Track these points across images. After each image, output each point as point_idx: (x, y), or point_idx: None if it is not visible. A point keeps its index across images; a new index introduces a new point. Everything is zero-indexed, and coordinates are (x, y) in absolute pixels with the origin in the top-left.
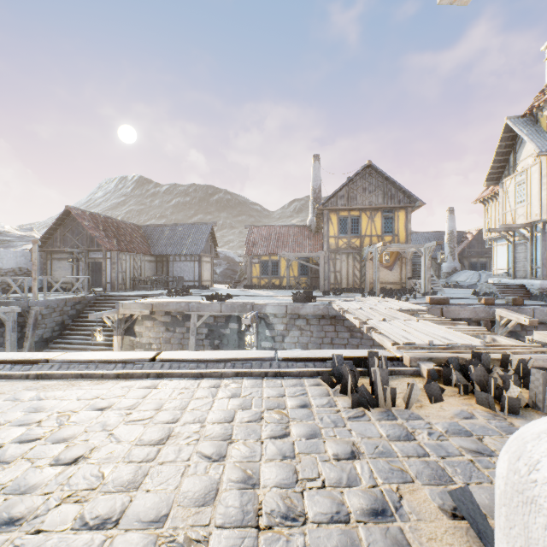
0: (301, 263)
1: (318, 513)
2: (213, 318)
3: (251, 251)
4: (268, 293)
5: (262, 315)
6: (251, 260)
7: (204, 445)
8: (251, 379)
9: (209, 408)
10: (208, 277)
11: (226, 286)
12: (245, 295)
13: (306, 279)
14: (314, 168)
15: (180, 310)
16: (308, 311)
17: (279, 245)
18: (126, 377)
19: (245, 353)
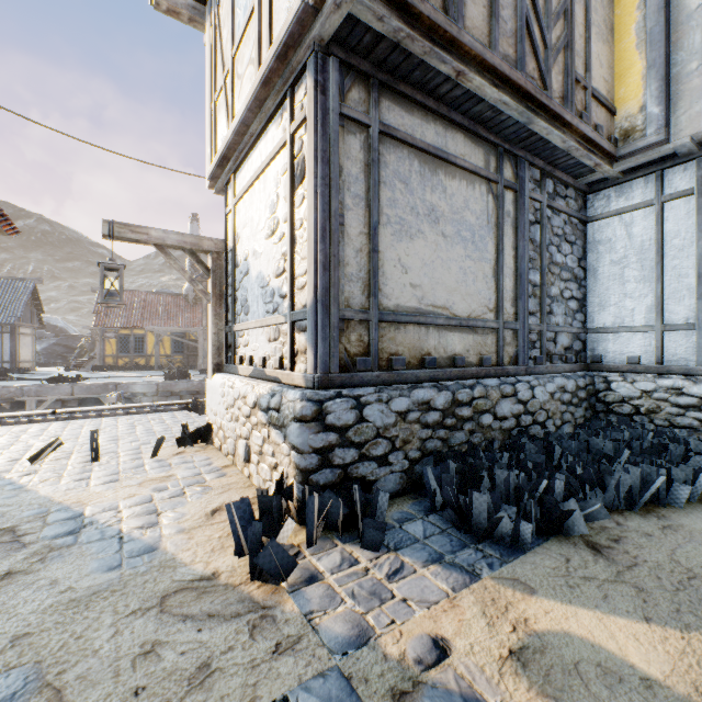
0: (175, 339)
1: (177, 429)
2: (60, 403)
3: (104, 322)
4: (132, 374)
5: (129, 395)
6: (104, 333)
7: (123, 428)
8: (139, 415)
9: (117, 423)
10: (28, 356)
11: (60, 369)
12: (101, 377)
13: (182, 358)
14: (192, 229)
15: (9, 396)
16: (183, 388)
17: (145, 316)
18: (38, 422)
19: (131, 405)
